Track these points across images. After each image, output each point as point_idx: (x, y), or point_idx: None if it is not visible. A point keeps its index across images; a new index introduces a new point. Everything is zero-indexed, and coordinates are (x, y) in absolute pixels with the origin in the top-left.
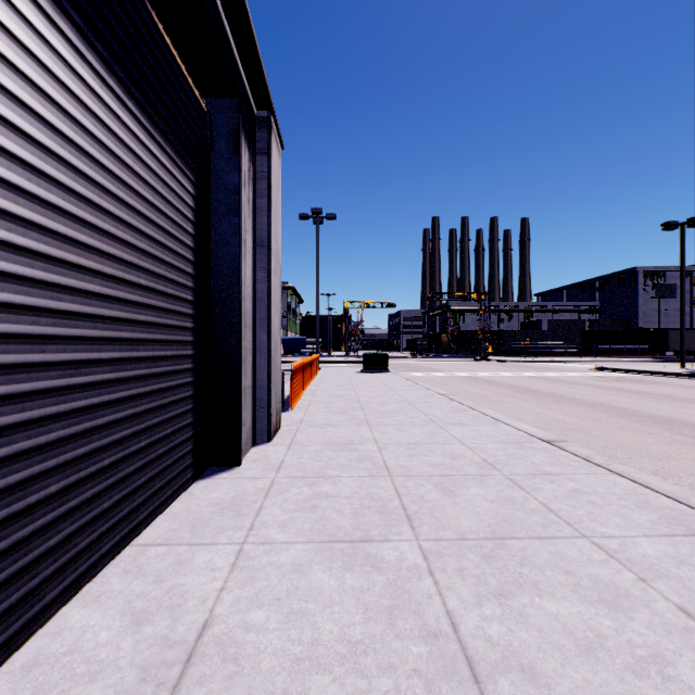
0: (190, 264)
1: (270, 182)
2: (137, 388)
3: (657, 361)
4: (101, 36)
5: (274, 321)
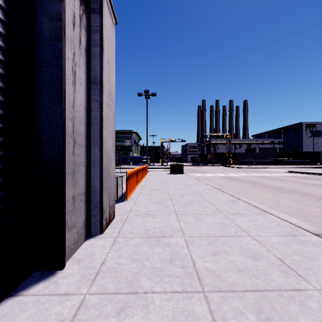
0: None
1: (102, 35)
2: None
3: (315, 167)
4: None
5: (106, 142)
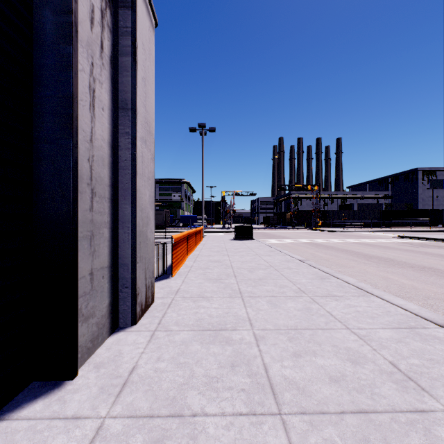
0: None
1: (135, 40)
2: None
3: (436, 231)
4: None
5: (142, 193)
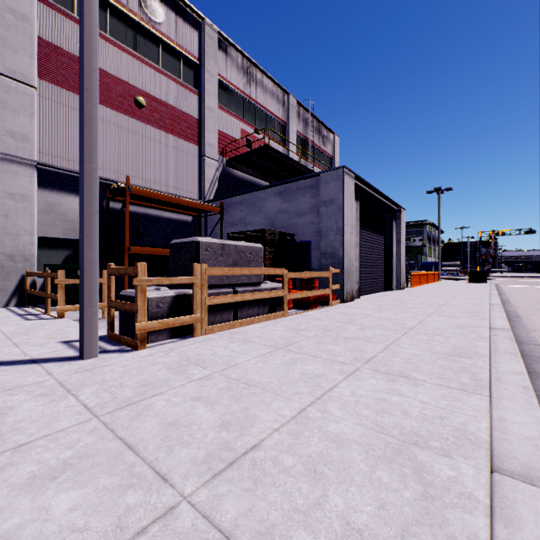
0: (383, 251)
1: (400, 225)
2: (378, 272)
3: None
4: (375, 228)
5: (402, 260)
